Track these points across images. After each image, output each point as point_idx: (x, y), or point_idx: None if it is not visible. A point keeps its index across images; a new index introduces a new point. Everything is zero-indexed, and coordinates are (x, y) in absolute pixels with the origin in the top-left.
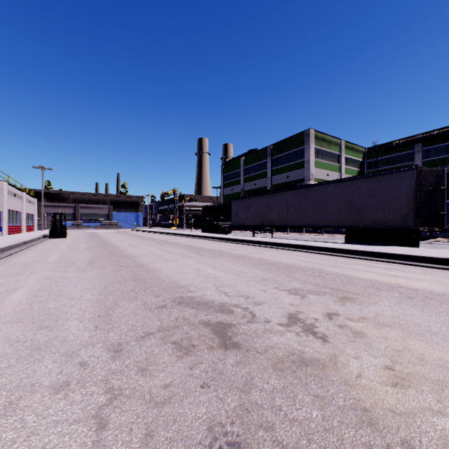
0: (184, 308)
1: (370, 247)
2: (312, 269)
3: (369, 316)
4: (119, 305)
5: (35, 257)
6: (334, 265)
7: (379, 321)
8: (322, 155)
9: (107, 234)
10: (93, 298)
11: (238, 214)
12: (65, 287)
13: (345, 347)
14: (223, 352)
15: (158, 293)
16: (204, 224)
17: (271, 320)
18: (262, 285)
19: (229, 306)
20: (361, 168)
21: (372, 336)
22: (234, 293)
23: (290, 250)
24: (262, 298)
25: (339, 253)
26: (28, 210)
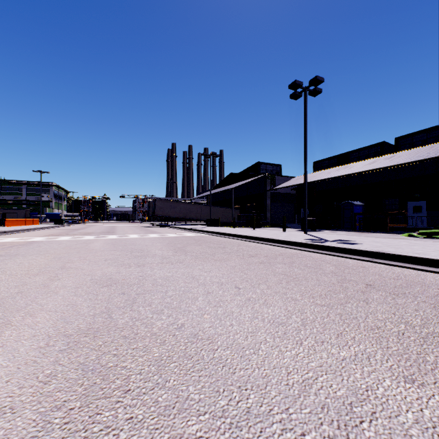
0: None
1: None
2: None
3: None
4: None
5: None
6: None
7: None
8: None
9: None
10: None
11: None
12: None
13: None
14: None
15: None
16: None
17: None
18: None
19: None
20: None
21: None
22: None
23: None
24: None
25: None
26: None
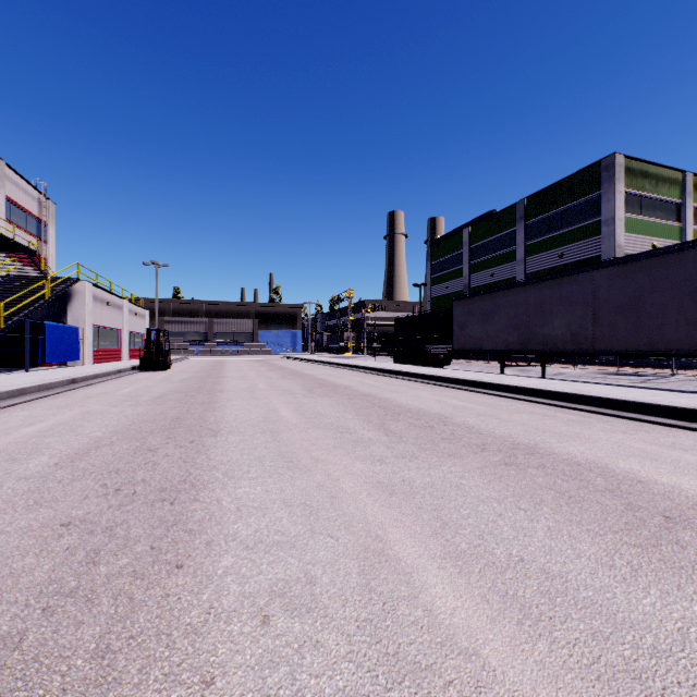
0: None
1: None
2: None
3: None
4: None
5: (13, 421)
6: None
7: None
8: (640, 206)
9: (237, 365)
10: None
11: (468, 327)
12: None
13: None
14: None
15: None
16: (398, 348)
17: None
18: None
19: None
20: None
21: None
22: None
23: (658, 425)
24: None
25: None
26: (133, 326)
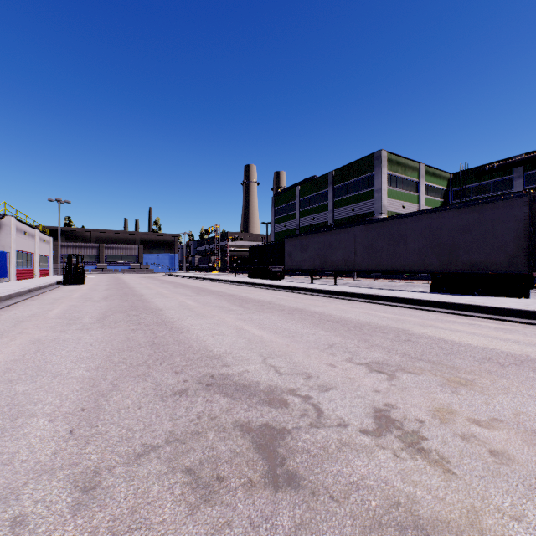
0: (214, 395)
1: (467, 298)
2: (395, 329)
3: (505, 415)
4: (119, 389)
5: (35, 309)
6: (424, 324)
7: (525, 428)
8: (396, 182)
9: (134, 280)
10: (85, 375)
11: (293, 255)
12: (53, 357)
13: (488, 489)
14: (270, 497)
15: (179, 368)
16: (251, 268)
17: (348, 423)
18: (329, 356)
19: (282, 392)
20: (445, 198)
21: (526, 462)
22: (289, 369)
23: (360, 302)
24: (330, 378)
25: (426, 306)
26: (42, 251)
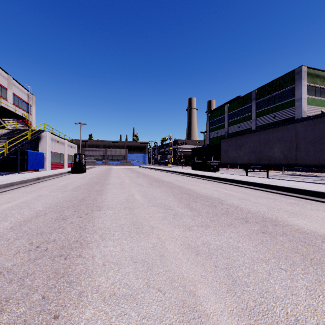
0: None
1: None
2: None
3: None
4: None
5: (1, 200)
6: None
7: None
8: (315, 92)
9: (117, 170)
10: None
11: (228, 152)
12: None
13: None
14: None
15: None
16: (193, 162)
17: None
18: None
19: None
20: None
21: None
22: None
23: None
24: None
25: None
26: (70, 152)
